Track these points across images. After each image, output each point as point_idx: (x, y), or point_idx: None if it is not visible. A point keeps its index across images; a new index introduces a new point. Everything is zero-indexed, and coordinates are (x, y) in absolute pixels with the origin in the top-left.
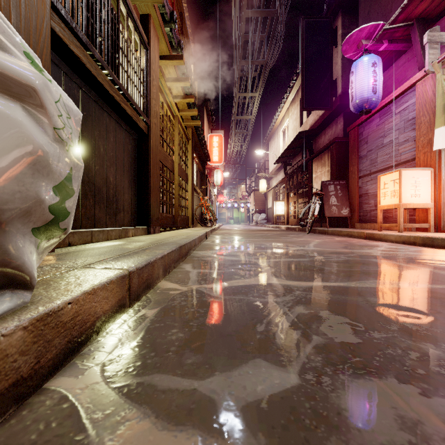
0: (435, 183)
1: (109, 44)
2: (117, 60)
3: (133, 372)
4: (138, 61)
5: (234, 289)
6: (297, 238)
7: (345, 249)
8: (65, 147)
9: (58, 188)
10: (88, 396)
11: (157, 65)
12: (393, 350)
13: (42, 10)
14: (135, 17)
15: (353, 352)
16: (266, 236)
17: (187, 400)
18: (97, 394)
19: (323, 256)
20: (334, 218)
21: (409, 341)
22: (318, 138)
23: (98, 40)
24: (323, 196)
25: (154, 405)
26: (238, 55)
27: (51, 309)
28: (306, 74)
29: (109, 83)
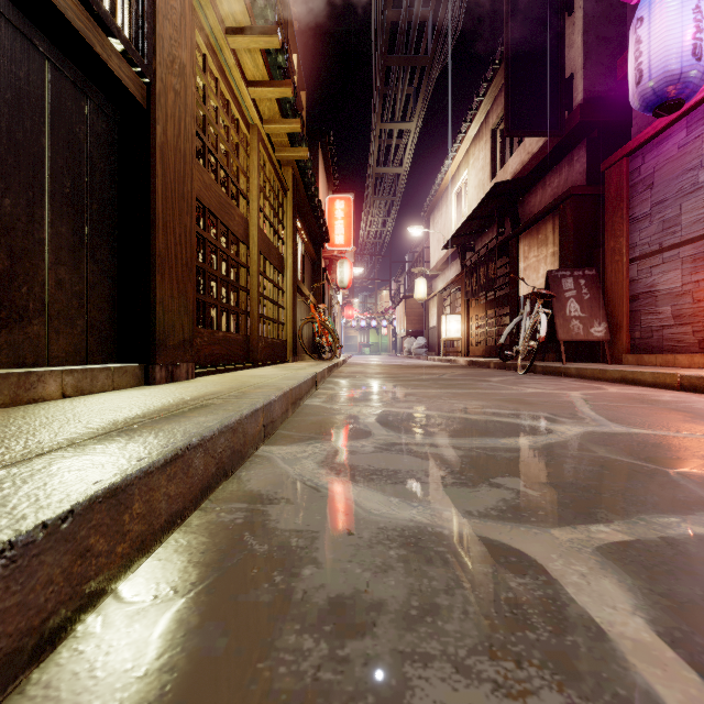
0: None
1: None
2: None
3: None
4: None
5: None
6: (519, 388)
7: None
8: None
9: None
10: None
11: None
12: None
13: None
14: None
15: None
16: (445, 381)
17: None
18: None
19: None
20: (568, 344)
21: None
22: (530, 195)
23: None
24: (552, 300)
25: None
26: (380, 44)
27: None
28: (513, 65)
29: None
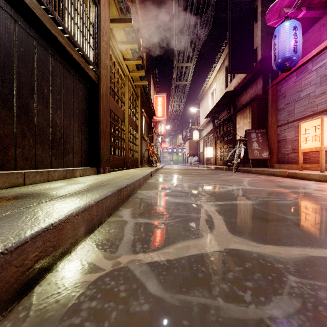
0: None
1: None
2: (62, 2)
3: None
4: (87, 13)
5: (185, 268)
6: (228, 177)
7: (282, 189)
8: None
9: None
10: None
11: (107, 23)
12: None
13: None
14: None
15: None
16: (201, 175)
17: None
18: None
19: (268, 198)
20: (254, 160)
21: None
22: (241, 96)
23: None
24: (247, 142)
25: None
26: (177, 32)
27: None
28: (232, 44)
29: (50, 22)
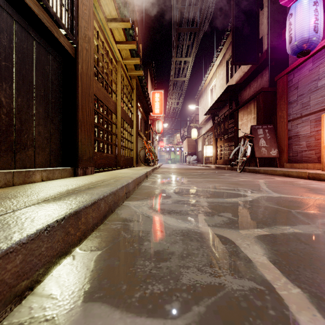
0: None
1: None
2: None
3: None
4: None
5: None
6: (237, 178)
7: (324, 198)
8: None
9: None
10: None
11: None
12: None
13: None
14: None
15: None
16: (204, 175)
17: None
18: None
19: None
20: (260, 159)
21: None
22: (243, 91)
23: None
24: (253, 139)
25: None
26: (175, 22)
27: None
28: (235, 33)
29: None
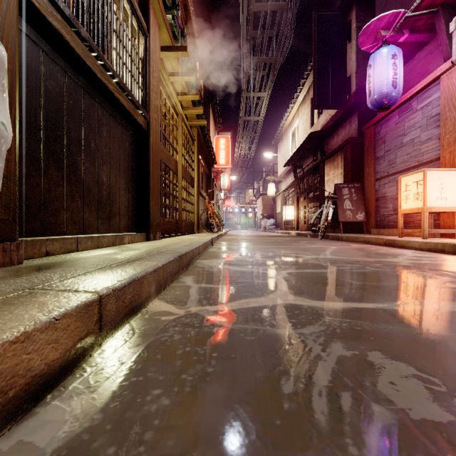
0: None
1: (100, 24)
2: (110, 43)
3: None
4: (136, 48)
5: (245, 313)
6: (310, 245)
7: (368, 258)
8: None
9: None
10: None
11: (158, 55)
12: None
13: None
14: None
15: (452, 446)
16: (276, 243)
17: None
18: None
19: (345, 267)
20: (347, 223)
21: None
22: (331, 138)
23: (86, 17)
24: (337, 200)
25: None
26: (245, 52)
27: None
28: (318, 70)
29: (100, 68)
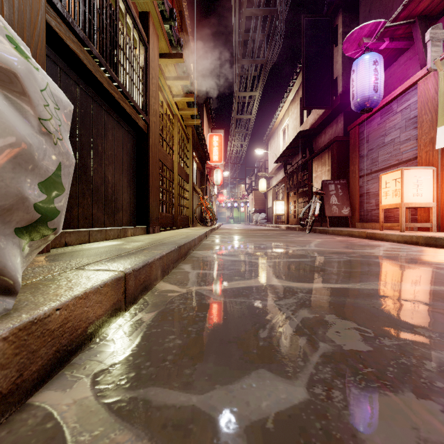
0: (437, 182)
1: (107, 41)
2: (116, 57)
3: (126, 385)
4: (137, 59)
5: (235, 291)
6: (297, 238)
7: (347, 249)
8: (52, 139)
9: (44, 184)
10: (75, 414)
11: (156, 62)
12: (407, 359)
13: (36, 2)
14: (134, 13)
15: (364, 361)
16: (266, 236)
17: (184, 418)
18: (85, 411)
19: (325, 257)
20: (334, 218)
21: (423, 348)
22: (319, 137)
23: (96, 36)
24: (324, 195)
25: (147, 425)
26: (238, 54)
27: (36, 316)
28: (306, 72)
29: (107, 80)
